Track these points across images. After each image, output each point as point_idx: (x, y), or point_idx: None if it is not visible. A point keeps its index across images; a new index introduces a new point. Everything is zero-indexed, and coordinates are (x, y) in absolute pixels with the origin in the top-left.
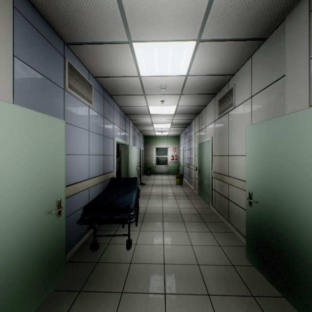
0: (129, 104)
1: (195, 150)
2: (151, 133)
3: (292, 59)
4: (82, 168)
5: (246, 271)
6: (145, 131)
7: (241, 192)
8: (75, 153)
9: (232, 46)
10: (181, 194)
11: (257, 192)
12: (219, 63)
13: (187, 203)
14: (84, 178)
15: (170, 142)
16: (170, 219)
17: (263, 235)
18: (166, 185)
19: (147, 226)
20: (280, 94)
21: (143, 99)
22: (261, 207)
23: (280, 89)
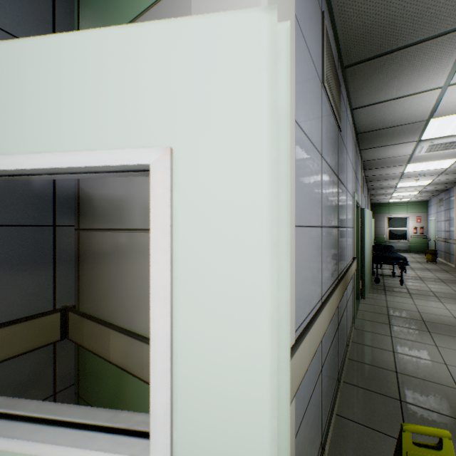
0: (379, 184)
1: None
2: (383, 201)
3: None
4: None
5: None
6: (375, 200)
7: None
8: None
9: None
10: (436, 269)
11: None
12: None
13: (446, 275)
14: None
15: (412, 209)
16: (428, 280)
17: None
18: (412, 262)
19: (408, 280)
20: None
21: (395, 180)
22: None
23: None
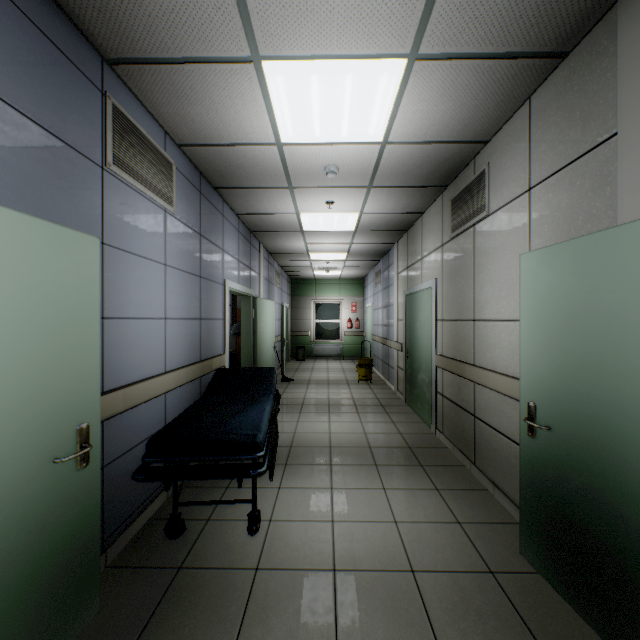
0: (257, 208)
1: (399, 308)
2: (305, 273)
3: (635, 94)
4: (149, 350)
5: (523, 586)
6: (292, 269)
7: (505, 401)
8: (132, 315)
9: (488, 71)
10: (369, 403)
11: (549, 405)
12: (457, 114)
13: (382, 422)
14: (154, 371)
15: (346, 291)
16: (346, 459)
17: (564, 506)
18: (338, 382)
19: (297, 476)
20: (603, 180)
21: (287, 198)
22: (559, 441)
23: (602, 168)
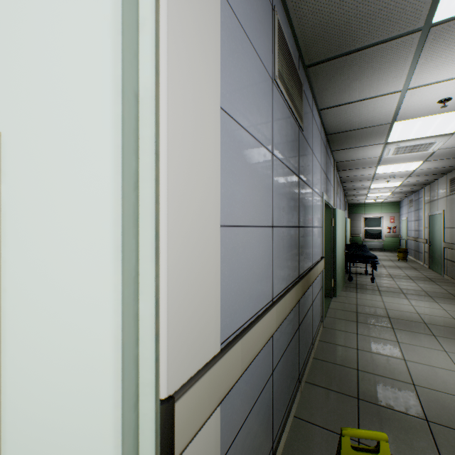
0: (353, 185)
1: (425, 221)
2: (359, 201)
3: None
4: None
5: None
6: (352, 200)
7: None
8: None
9: (451, 159)
10: (406, 267)
11: None
12: (444, 164)
13: (414, 272)
14: None
15: (386, 210)
16: (398, 277)
17: None
18: (385, 260)
19: (379, 278)
20: None
21: (368, 182)
22: None
23: None
